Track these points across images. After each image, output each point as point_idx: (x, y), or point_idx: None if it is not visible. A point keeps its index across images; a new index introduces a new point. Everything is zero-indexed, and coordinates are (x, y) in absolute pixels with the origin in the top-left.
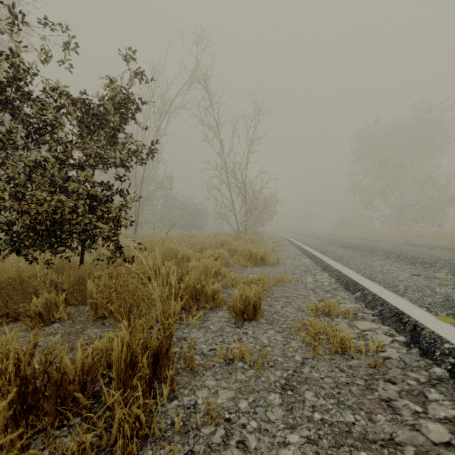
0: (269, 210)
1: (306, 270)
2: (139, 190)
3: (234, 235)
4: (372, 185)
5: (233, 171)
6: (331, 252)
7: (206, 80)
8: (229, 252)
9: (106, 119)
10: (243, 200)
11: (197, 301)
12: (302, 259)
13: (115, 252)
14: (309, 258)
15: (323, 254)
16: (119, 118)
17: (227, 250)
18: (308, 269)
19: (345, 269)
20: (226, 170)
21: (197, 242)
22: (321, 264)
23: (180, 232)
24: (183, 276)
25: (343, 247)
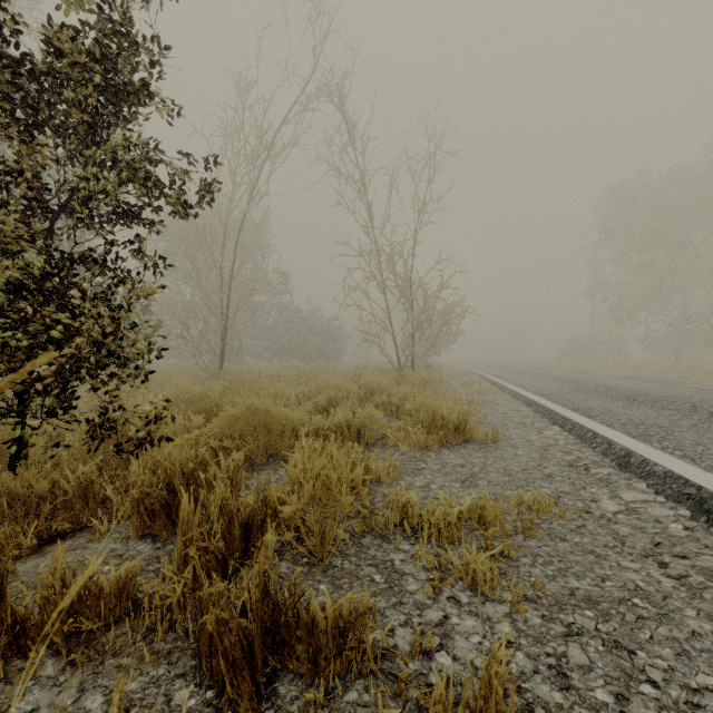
0: (448, 327)
1: (574, 465)
2: (226, 292)
3: (391, 372)
4: (629, 284)
5: (390, 259)
6: (603, 411)
7: (342, 95)
8: (384, 408)
9: (64, 75)
10: (407, 309)
11: (281, 649)
12: (542, 426)
13: (99, 424)
14: (558, 425)
15: (589, 416)
16: (102, 78)
17: (381, 404)
18: (578, 460)
19: (701, 473)
20: (377, 256)
21: (324, 387)
22: (604, 446)
23: (300, 364)
24: (253, 512)
25: (616, 398)
